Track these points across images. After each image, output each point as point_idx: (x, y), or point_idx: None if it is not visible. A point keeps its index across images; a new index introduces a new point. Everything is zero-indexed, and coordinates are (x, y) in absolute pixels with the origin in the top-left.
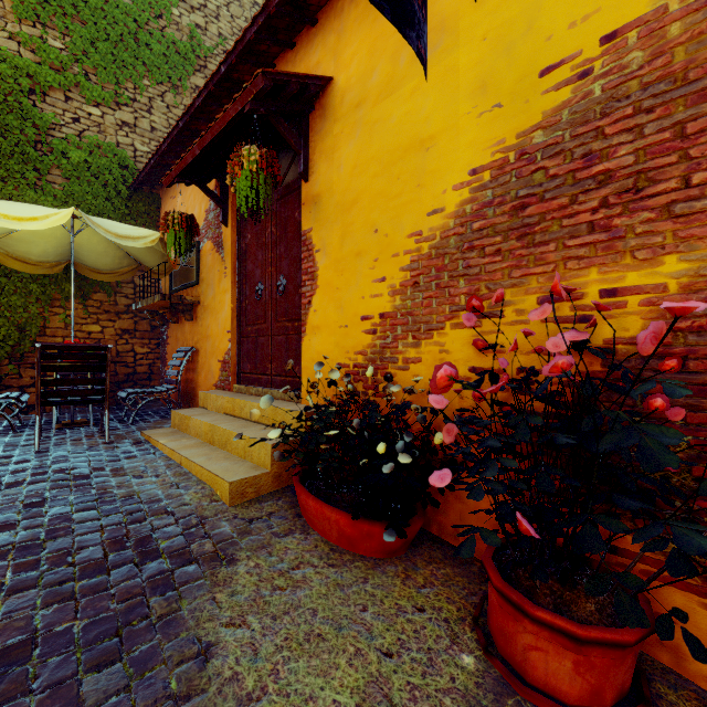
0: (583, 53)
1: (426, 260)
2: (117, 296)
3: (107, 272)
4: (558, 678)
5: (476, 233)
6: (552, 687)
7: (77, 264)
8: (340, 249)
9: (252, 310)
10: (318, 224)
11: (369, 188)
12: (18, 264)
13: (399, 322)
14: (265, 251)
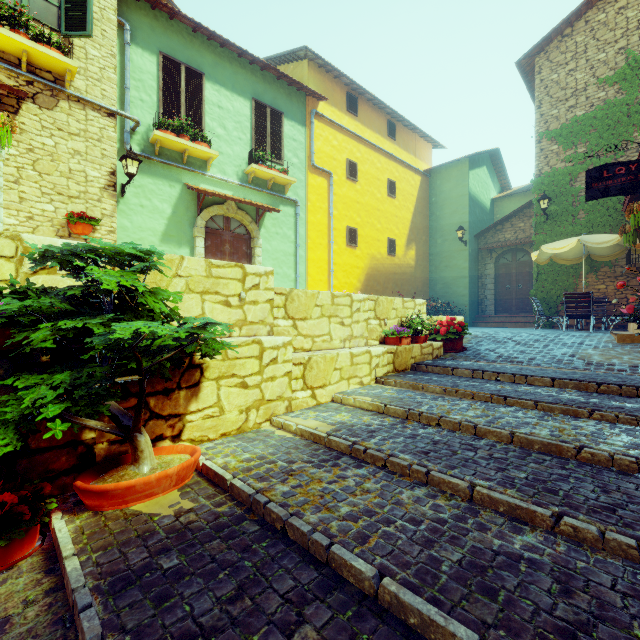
0: None
1: None
2: (615, 267)
3: (607, 256)
4: None
5: None
6: None
7: (591, 255)
8: None
9: None
10: None
11: None
12: (563, 262)
13: None
14: None
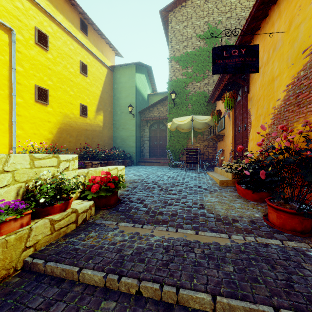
0: (311, 45)
1: (276, 115)
2: (203, 135)
3: (201, 129)
4: (274, 219)
5: (287, 105)
6: (273, 222)
7: (194, 128)
8: (256, 114)
9: (237, 136)
10: (251, 107)
11: (263, 94)
12: (182, 130)
13: (270, 136)
14: (241, 116)
